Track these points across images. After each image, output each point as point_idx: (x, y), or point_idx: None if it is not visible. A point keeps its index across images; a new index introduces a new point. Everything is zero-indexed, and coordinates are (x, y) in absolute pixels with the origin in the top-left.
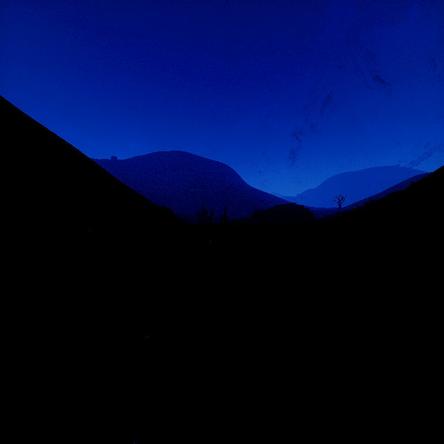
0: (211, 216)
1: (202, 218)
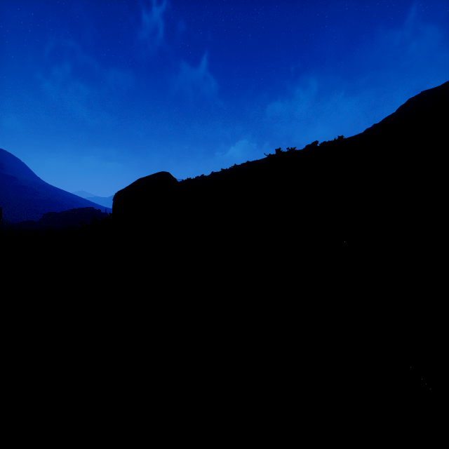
0: None
1: None
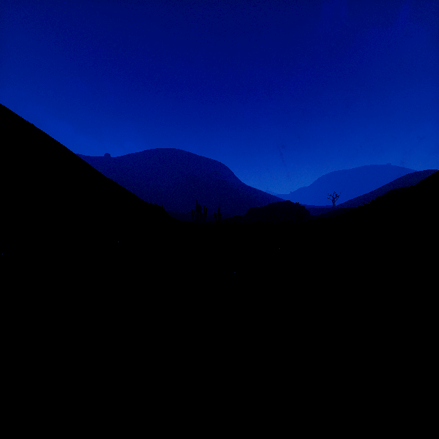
0: (205, 213)
1: (196, 216)
